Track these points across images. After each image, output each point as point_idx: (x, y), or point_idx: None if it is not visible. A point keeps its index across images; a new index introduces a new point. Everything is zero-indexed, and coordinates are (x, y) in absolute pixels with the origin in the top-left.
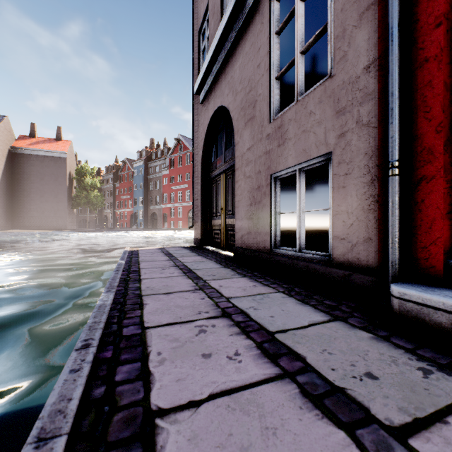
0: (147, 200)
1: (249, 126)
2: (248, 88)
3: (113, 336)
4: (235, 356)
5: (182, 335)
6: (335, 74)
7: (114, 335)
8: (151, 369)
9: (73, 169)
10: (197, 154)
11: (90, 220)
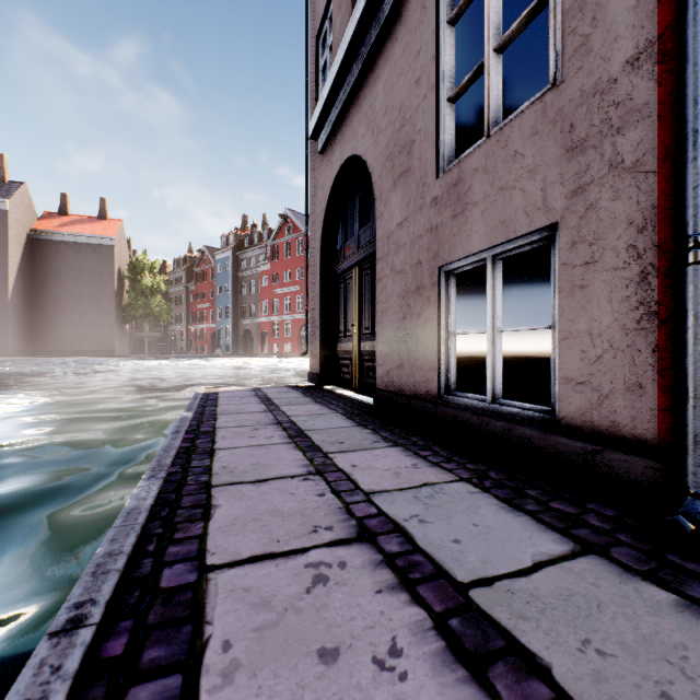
0: (237, 310)
1: (401, 186)
2: (398, 122)
3: (139, 591)
4: (391, 657)
5: (279, 589)
6: (565, 80)
7: (142, 589)
8: (203, 699)
9: (124, 263)
10: (313, 236)
11: (151, 342)
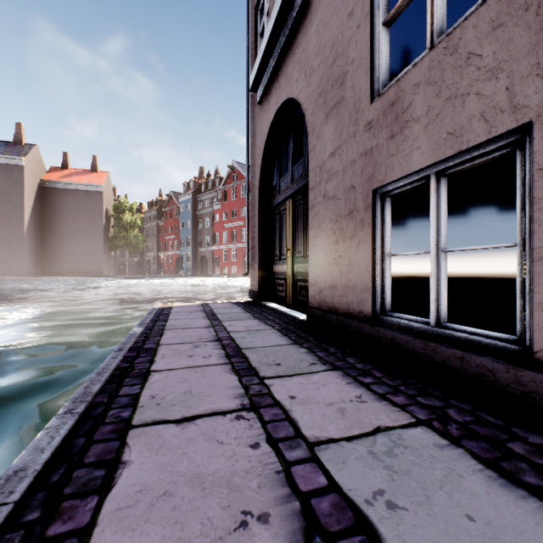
0: (195, 240)
1: (333, 117)
2: (331, 58)
3: None
4: None
5: None
6: None
7: None
8: None
9: (110, 205)
10: (253, 175)
11: (130, 265)
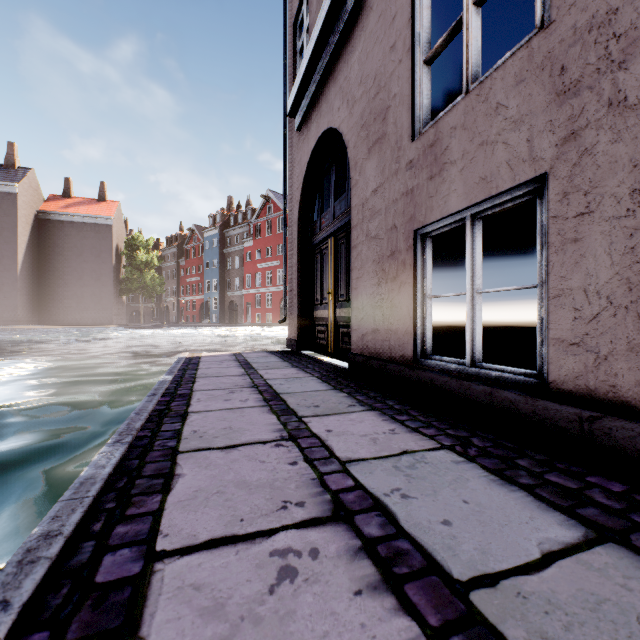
0: (223, 283)
1: (376, 153)
2: (373, 90)
3: (68, 587)
4: None
5: (236, 587)
6: (555, 19)
7: (72, 584)
8: None
9: (121, 240)
10: (291, 209)
11: (145, 312)
